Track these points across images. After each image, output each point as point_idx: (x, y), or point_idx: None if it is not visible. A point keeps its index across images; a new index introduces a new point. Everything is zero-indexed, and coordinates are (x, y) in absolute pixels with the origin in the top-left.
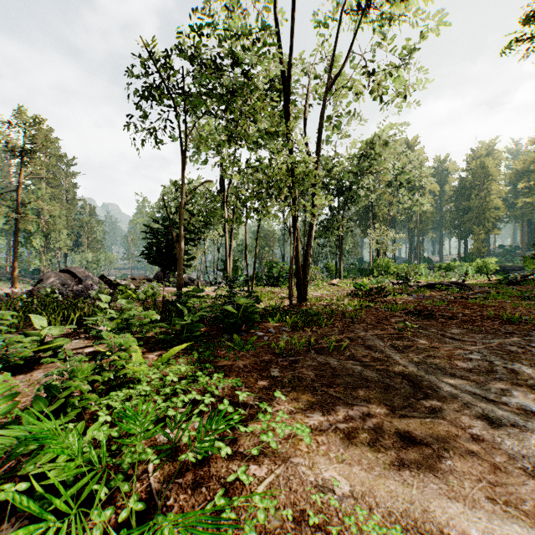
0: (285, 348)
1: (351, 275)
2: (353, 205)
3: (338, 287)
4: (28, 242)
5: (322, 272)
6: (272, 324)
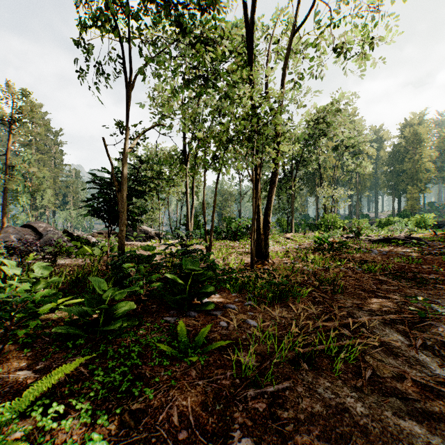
0: (255, 350)
1: (300, 229)
2: (302, 166)
3: (293, 241)
4: (16, 200)
5: (274, 227)
6: (233, 293)
